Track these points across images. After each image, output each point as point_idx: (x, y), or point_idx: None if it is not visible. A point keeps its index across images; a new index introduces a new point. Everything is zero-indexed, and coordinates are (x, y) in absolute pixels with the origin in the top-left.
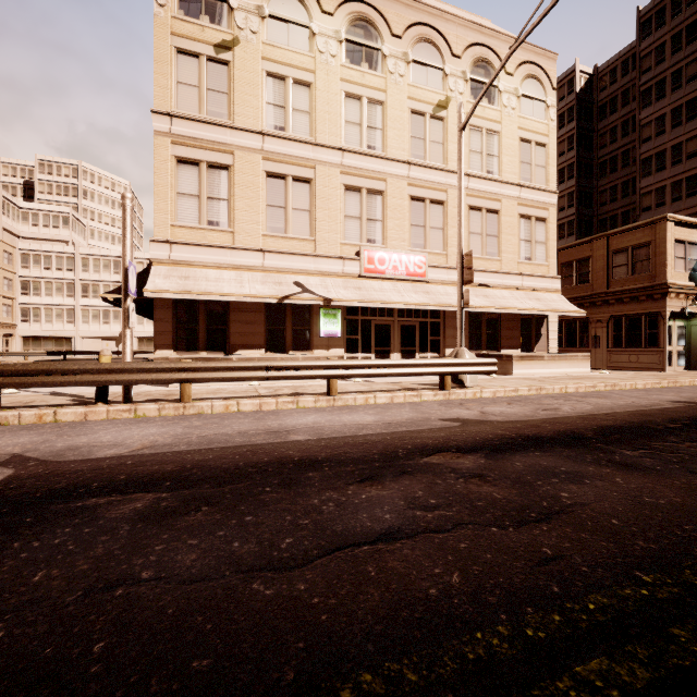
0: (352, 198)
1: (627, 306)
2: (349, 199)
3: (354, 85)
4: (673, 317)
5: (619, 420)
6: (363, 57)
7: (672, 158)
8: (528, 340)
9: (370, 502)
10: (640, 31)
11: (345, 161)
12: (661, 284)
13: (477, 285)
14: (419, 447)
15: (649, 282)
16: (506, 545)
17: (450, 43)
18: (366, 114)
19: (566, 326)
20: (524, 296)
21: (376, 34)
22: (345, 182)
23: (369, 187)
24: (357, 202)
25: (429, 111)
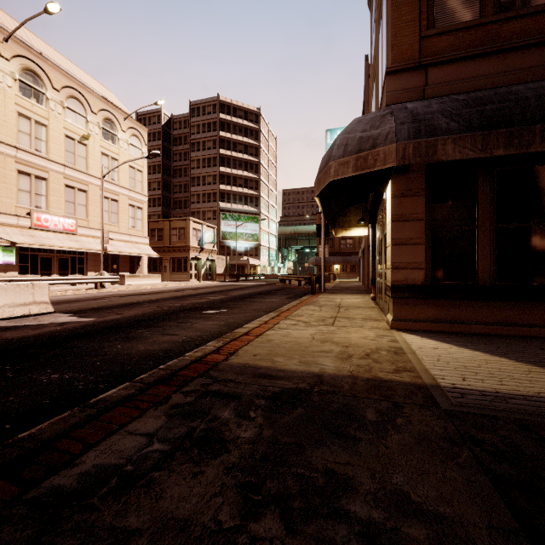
0: (24, 179)
1: (177, 253)
2: (22, 179)
3: (26, 110)
4: (193, 259)
5: (157, 292)
6: (32, 94)
7: (203, 182)
8: (134, 268)
9: (100, 301)
10: (191, 112)
11: (19, 155)
12: (188, 246)
13: None
14: (102, 297)
15: (185, 244)
16: (127, 300)
17: (90, 104)
18: (35, 130)
19: (153, 261)
20: (131, 246)
21: (42, 83)
22: (19, 168)
23: (37, 174)
24: (28, 182)
25: (78, 139)
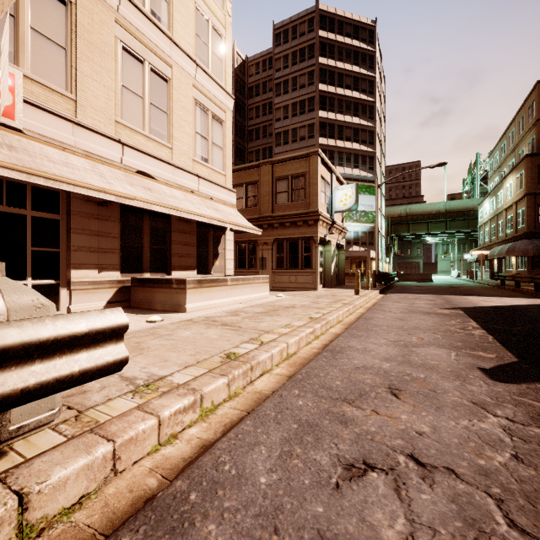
0: None
1: (288, 230)
2: None
3: None
4: (318, 243)
5: None
6: None
7: (292, 137)
8: (205, 259)
9: None
10: (275, 39)
11: None
12: (314, 212)
13: (135, 172)
14: None
15: (305, 209)
16: None
17: None
18: None
19: (237, 247)
20: (201, 202)
21: None
22: None
23: None
24: None
25: None
